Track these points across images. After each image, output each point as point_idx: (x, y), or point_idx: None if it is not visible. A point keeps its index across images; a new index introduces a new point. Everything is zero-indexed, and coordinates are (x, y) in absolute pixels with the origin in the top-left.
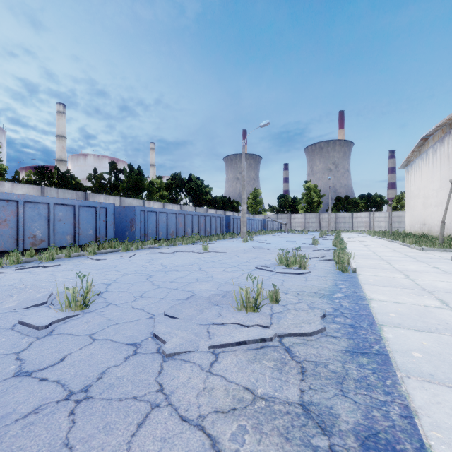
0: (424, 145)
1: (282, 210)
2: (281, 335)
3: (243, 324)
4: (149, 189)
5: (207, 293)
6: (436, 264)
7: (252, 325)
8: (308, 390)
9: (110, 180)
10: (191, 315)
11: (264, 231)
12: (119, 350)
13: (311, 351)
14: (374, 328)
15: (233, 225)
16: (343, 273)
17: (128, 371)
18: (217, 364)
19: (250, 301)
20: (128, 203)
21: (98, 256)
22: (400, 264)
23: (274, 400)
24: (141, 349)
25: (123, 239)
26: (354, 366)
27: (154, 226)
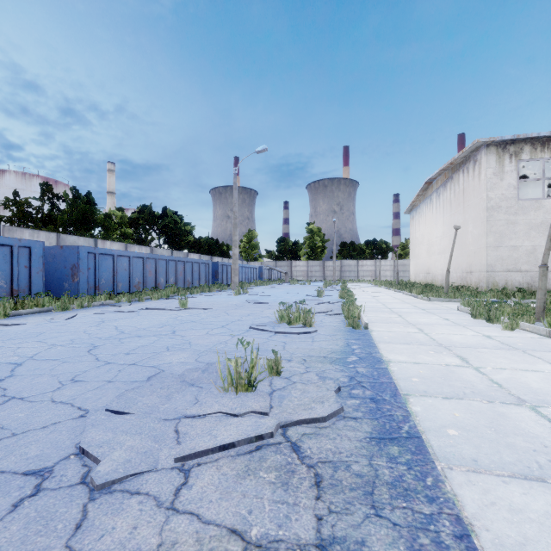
0: (428, 189)
1: (282, 256)
2: (285, 425)
3: (231, 413)
4: (104, 224)
5: (180, 368)
6: (445, 315)
7: (244, 412)
8: (327, 516)
9: (42, 209)
10: (151, 405)
11: (261, 281)
12: (3, 490)
13: (326, 445)
14: (399, 400)
15: (222, 274)
16: (354, 330)
17: (11, 536)
18: (187, 491)
19: (241, 377)
20: (71, 243)
21: (13, 319)
22: (411, 317)
23: (278, 546)
24: (51, 482)
25: (60, 294)
26: (384, 462)
27: (110, 274)
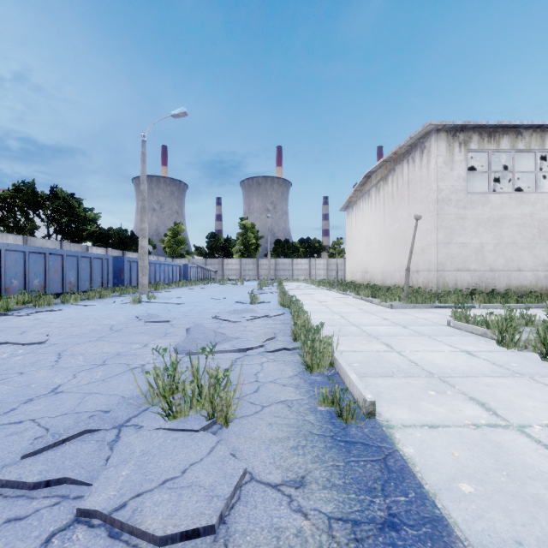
0: (366, 184)
1: (213, 253)
2: None
3: None
4: None
5: None
6: (451, 341)
7: None
8: None
9: None
10: None
11: (184, 281)
12: None
13: None
14: None
15: (130, 273)
16: (346, 429)
17: None
18: None
19: None
20: None
21: None
22: (409, 348)
23: None
24: None
25: None
26: None
27: None
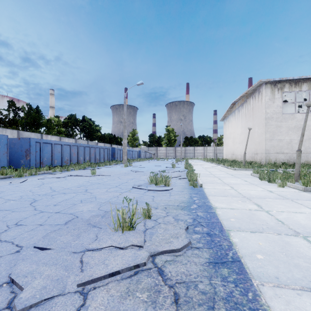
0: (233, 107)
1: (152, 144)
2: (154, 255)
3: (118, 246)
4: (47, 125)
5: (88, 214)
6: (244, 178)
7: (127, 246)
8: None
9: (8, 116)
10: (66, 242)
11: (139, 159)
12: None
13: (181, 269)
14: (224, 234)
15: (117, 155)
16: (194, 188)
17: None
18: None
19: (126, 221)
20: (26, 136)
21: None
22: (226, 179)
23: None
24: None
25: (18, 167)
26: (219, 281)
27: (49, 155)
